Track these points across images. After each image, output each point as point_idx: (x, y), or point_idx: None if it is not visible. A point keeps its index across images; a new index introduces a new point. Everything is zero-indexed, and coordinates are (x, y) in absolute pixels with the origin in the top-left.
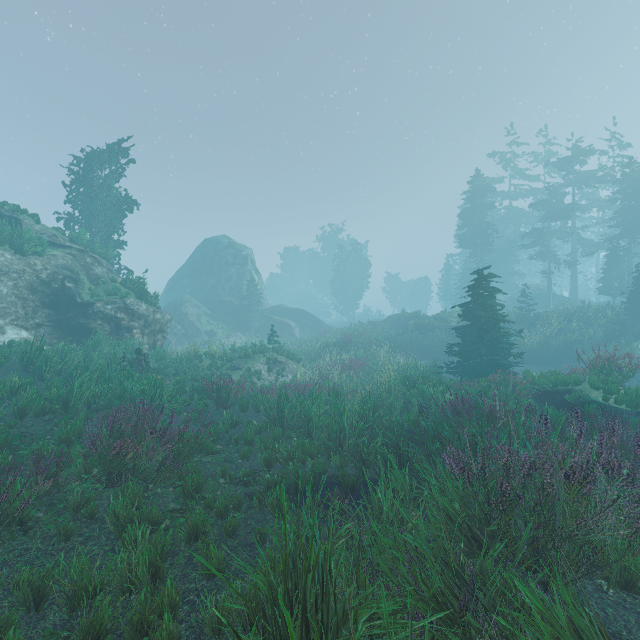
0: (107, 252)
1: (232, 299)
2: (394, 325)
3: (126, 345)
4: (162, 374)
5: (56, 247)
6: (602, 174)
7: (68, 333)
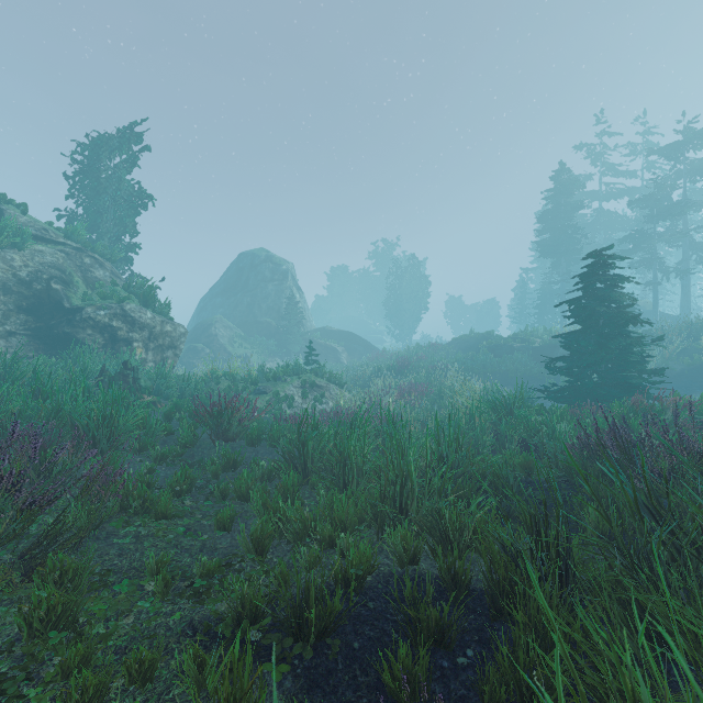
0: (112, 253)
1: (270, 320)
2: (461, 348)
3: (119, 360)
4: (162, 397)
5: (45, 243)
6: None
7: (50, 345)
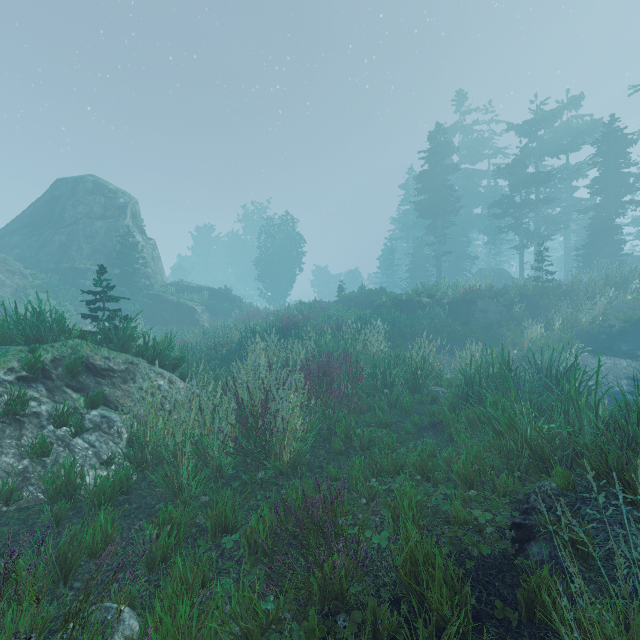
0: None
1: (95, 267)
2: (351, 307)
3: None
4: None
5: None
6: (568, 142)
7: None
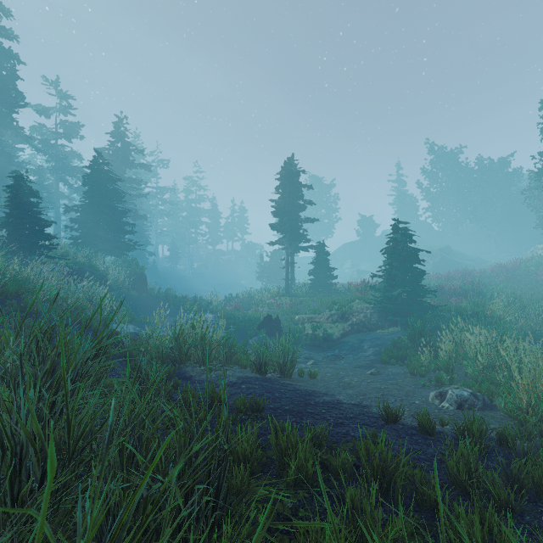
0: None
1: None
2: None
3: None
4: None
5: None
6: None
7: None
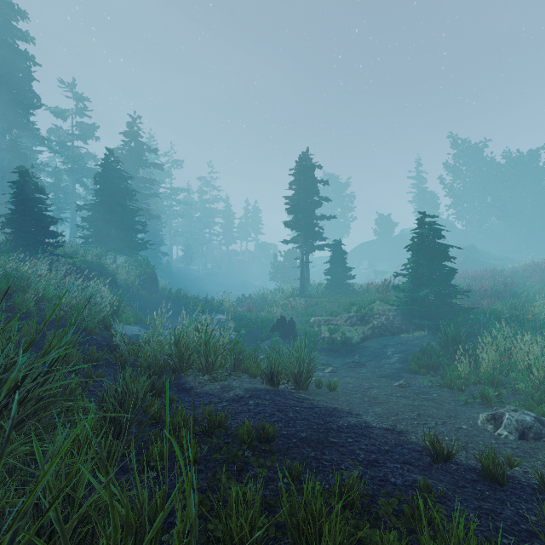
0: None
1: None
2: None
3: None
4: None
5: None
6: None
7: None
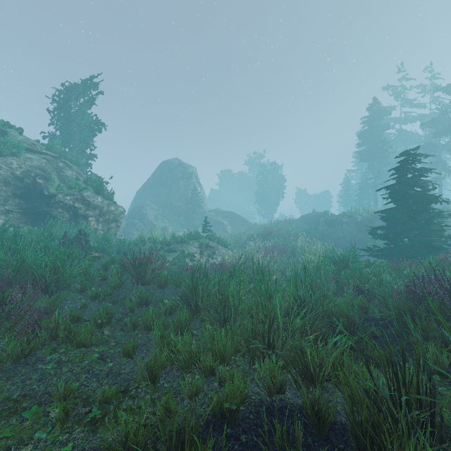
0: (77, 160)
1: (180, 204)
2: (306, 222)
3: (78, 229)
4: (106, 253)
5: (34, 153)
6: None
7: (35, 219)
